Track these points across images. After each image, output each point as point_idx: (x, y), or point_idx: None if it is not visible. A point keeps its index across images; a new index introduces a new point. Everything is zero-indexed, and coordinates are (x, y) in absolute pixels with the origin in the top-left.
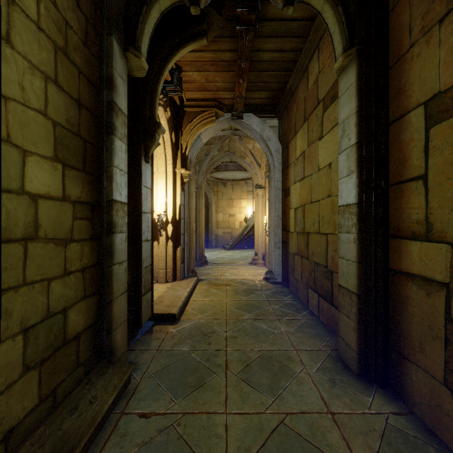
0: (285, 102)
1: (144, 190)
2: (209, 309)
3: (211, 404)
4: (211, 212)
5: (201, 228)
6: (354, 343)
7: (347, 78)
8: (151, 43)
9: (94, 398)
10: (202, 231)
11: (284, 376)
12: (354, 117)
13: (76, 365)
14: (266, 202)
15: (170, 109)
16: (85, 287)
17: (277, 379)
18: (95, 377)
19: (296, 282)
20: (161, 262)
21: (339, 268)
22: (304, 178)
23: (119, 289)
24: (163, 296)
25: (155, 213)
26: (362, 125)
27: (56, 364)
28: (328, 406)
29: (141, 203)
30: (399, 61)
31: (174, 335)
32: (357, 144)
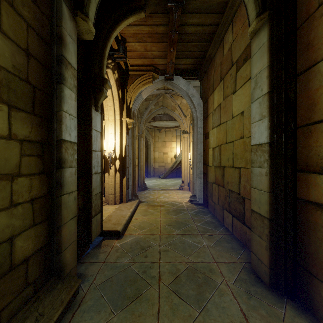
0: (205, 67)
1: (94, 133)
2: (147, 226)
3: (146, 316)
4: (150, 151)
5: (142, 162)
6: (266, 260)
7: (260, 39)
8: (100, 15)
9: (41, 315)
10: (143, 165)
11: (208, 288)
12: (266, 70)
13: (24, 286)
14: (190, 143)
15: (118, 72)
16: (34, 215)
17: (202, 290)
18: (44, 294)
19: (214, 204)
20: (111, 188)
21: (252, 196)
22: (220, 124)
23: (69, 215)
24: (111, 215)
25: (106, 151)
26: (273, 77)
27: (1, 290)
28: (247, 318)
29: (91, 143)
30: (307, 20)
31: (118, 248)
32: (268, 93)
